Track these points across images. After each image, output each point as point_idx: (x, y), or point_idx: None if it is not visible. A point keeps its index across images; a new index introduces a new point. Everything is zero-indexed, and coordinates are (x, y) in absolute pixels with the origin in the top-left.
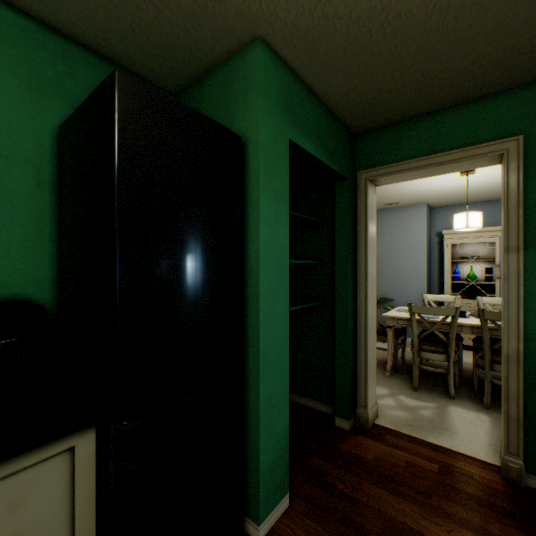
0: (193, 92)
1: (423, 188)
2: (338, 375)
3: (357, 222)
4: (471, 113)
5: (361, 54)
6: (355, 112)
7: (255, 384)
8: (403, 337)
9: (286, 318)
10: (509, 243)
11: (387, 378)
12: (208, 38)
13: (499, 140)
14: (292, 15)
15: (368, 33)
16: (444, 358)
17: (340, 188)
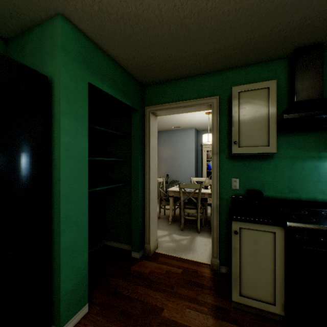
0: (20, 41)
1: (190, 120)
2: (134, 226)
3: (145, 136)
4: (198, 81)
5: (131, 38)
6: (139, 72)
7: (58, 238)
8: (180, 202)
9: (85, 194)
10: (214, 150)
11: (169, 225)
12: (21, 6)
13: (210, 97)
14: (79, 5)
15: (131, 26)
16: (195, 211)
17: (134, 115)
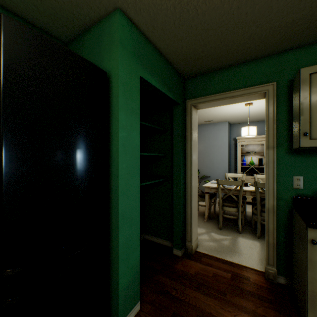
0: (78, 42)
1: (225, 112)
2: (175, 223)
3: (186, 130)
4: (249, 68)
5: (184, 26)
6: (184, 63)
7: (116, 234)
8: (214, 198)
9: (138, 190)
10: (269, 144)
11: (205, 223)
12: (84, 5)
13: (264, 84)
14: None
15: (187, 12)
16: (236, 210)
17: (176, 109)
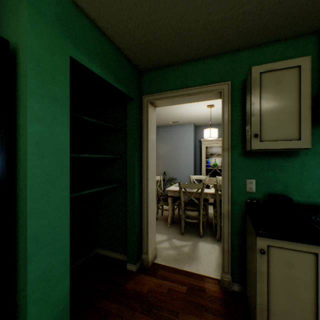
0: None
1: (190, 114)
2: (129, 234)
3: (142, 129)
4: (205, 65)
5: (126, 0)
6: (136, 52)
7: (24, 266)
8: (179, 202)
9: (66, 202)
10: (224, 145)
11: (168, 228)
12: None
13: (219, 83)
14: None
15: None
16: (197, 213)
17: (130, 105)
